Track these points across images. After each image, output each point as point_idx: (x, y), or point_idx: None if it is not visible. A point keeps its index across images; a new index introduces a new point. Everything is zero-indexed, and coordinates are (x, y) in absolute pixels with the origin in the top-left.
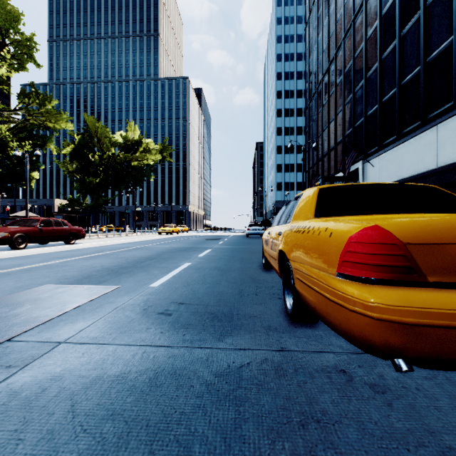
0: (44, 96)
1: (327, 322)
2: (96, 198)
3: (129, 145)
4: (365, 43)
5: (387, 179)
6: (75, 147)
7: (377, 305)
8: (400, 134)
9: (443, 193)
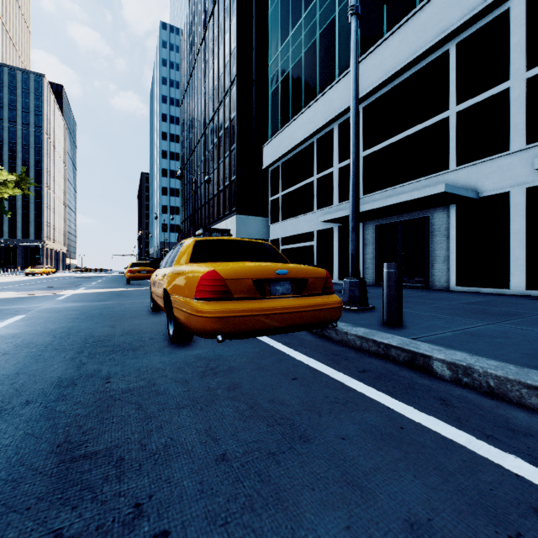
0: None
1: (128, 279)
2: None
3: None
4: (205, 158)
5: None
6: None
7: (129, 275)
8: (214, 220)
9: None
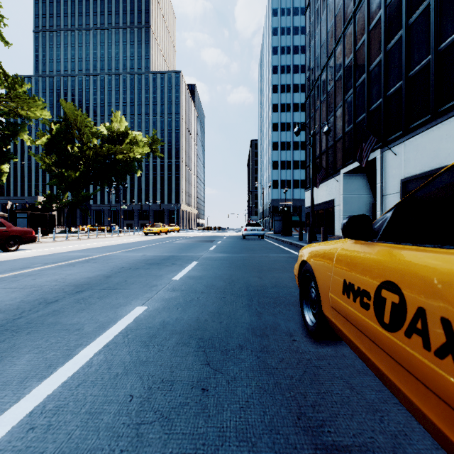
0: (15, 79)
1: None
2: (76, 194)
3: (113, 137)
4: (384, 10)
5: (416, 169)
6: (50, 137)
7: None
8: (436, 112)
9: None
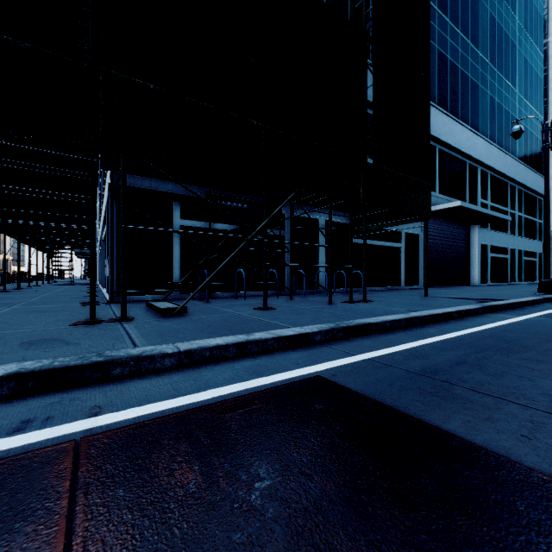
0: None
1: None
2: None
3: None
4: None
5: None
6: None
7: None
8: None
9: (26, 274)
